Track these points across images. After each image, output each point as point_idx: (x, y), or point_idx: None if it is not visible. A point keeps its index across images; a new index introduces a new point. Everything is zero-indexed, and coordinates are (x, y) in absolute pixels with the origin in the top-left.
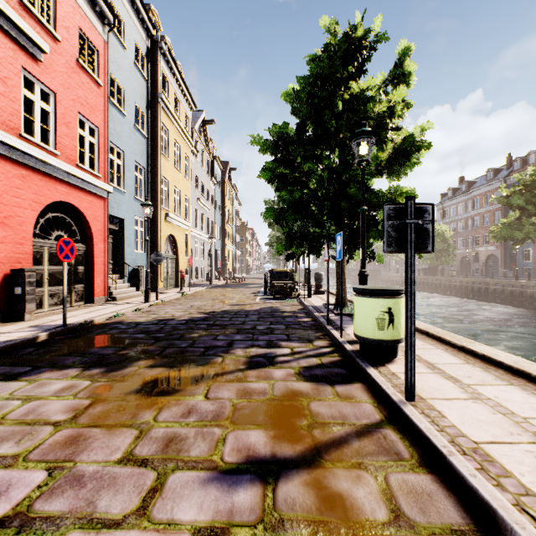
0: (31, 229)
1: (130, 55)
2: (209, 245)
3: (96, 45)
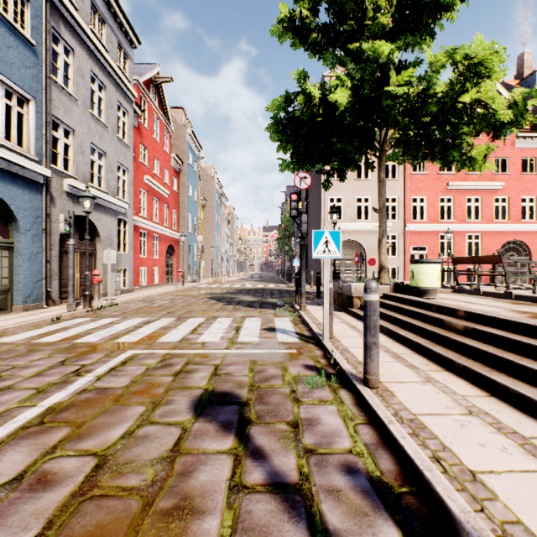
0: None
1: None
2: None
3: (533, 156)
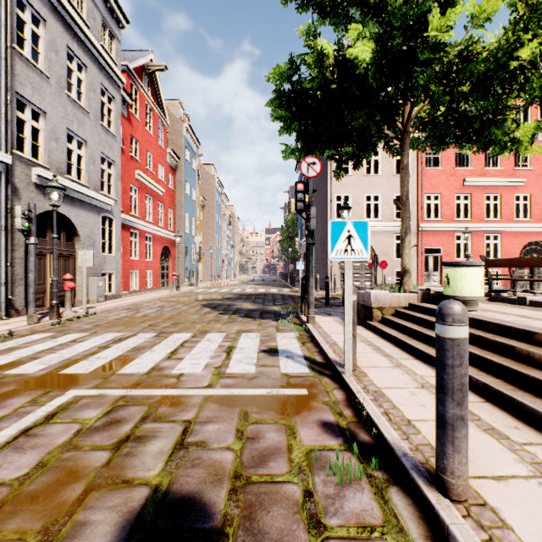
0: (517, 256)
1: None
2: None
3: None
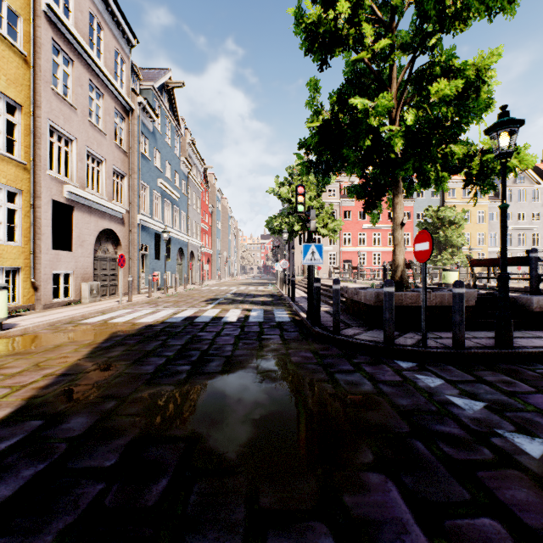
0: None
1: (427, 198)
2: (541, 254)
3: (409, 211)
